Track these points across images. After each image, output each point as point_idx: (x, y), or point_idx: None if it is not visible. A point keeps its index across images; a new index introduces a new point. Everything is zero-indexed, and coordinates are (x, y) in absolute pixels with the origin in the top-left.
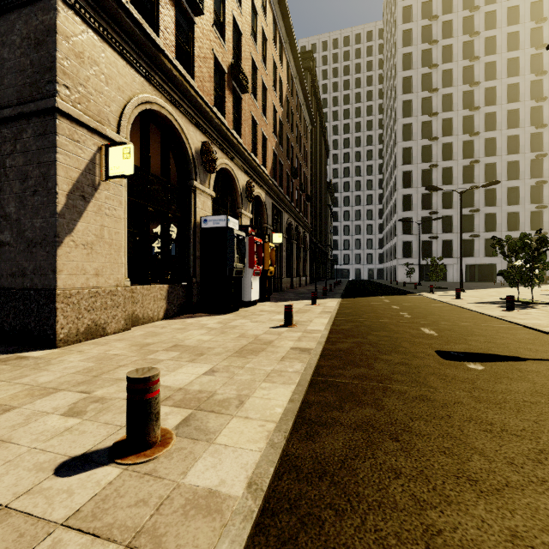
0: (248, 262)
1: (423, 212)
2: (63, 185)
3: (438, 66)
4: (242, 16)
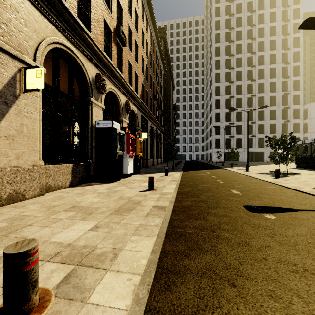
0: (126, 149)
1: (226, 122)
2: None
3: (234, 42)
4: None
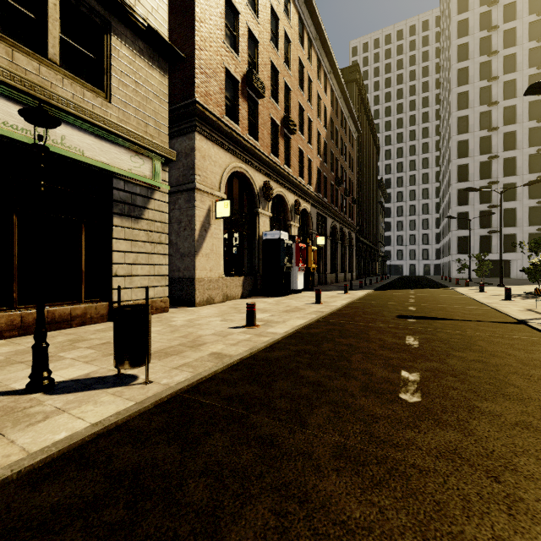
0: (295, 261)
1: (481, 206)
2: (198, 226)
3: (499, 52)
4: (291, 77)
